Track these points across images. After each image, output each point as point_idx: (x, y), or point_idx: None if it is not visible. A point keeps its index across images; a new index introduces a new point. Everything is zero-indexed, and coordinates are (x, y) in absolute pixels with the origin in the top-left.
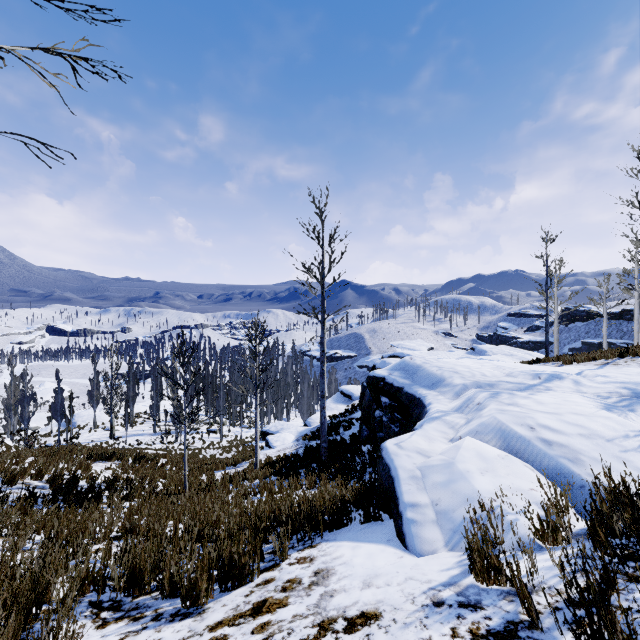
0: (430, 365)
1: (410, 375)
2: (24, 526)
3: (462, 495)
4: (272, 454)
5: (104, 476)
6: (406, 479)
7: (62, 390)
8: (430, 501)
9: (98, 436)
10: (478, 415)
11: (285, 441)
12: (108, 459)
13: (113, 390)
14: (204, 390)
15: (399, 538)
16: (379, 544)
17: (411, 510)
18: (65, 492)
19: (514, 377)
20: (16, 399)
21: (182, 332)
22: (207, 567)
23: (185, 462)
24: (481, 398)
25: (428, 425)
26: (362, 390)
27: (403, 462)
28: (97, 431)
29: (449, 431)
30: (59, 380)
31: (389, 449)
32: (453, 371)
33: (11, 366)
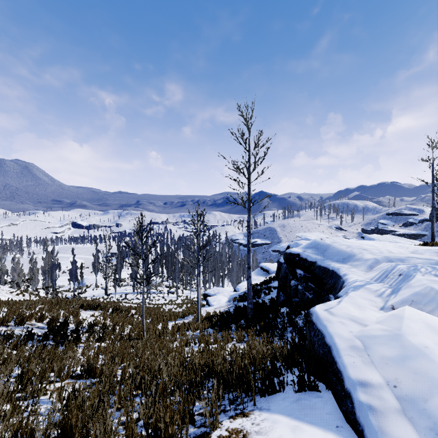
0: (339, 244)
1: (321, 252)
2: (7, 362)
3: (430, 378)
4: (210, 310)
5: (87, 321)
6: (346, 349)
7: (76, 262)
8: (384, 380)
9: (98, 293)
10: (405, 285)
11: (220, 301)
12: (94, 309)
13: (107, 262)
14: (157, 260)
15: (352, 427)
16: (326, 431)
17: (363, 391)
18: (54, 333)
19: (420, 254)
20: (49, 267)
21: (141, 215)
22: (130, 436)
23: (143, 314)
24: (401, 270)
25: (353, 293)
26: (278, 265)
27: (338, 329)
28: (97, 289)
29: (377, 299)
30: (74, 255)
31: (320, 315)
32: (361, 248)
33: (46, 245)
